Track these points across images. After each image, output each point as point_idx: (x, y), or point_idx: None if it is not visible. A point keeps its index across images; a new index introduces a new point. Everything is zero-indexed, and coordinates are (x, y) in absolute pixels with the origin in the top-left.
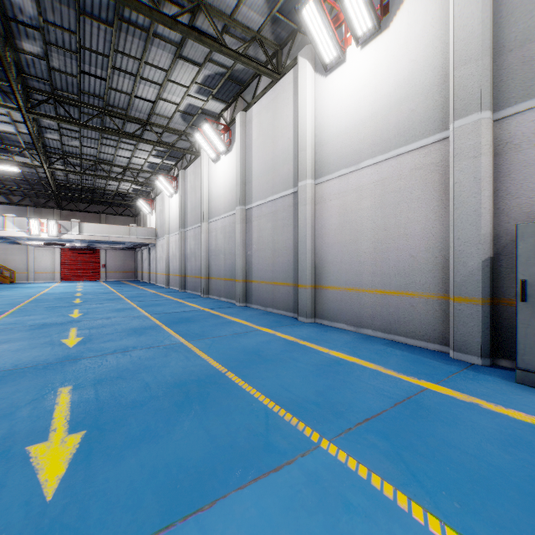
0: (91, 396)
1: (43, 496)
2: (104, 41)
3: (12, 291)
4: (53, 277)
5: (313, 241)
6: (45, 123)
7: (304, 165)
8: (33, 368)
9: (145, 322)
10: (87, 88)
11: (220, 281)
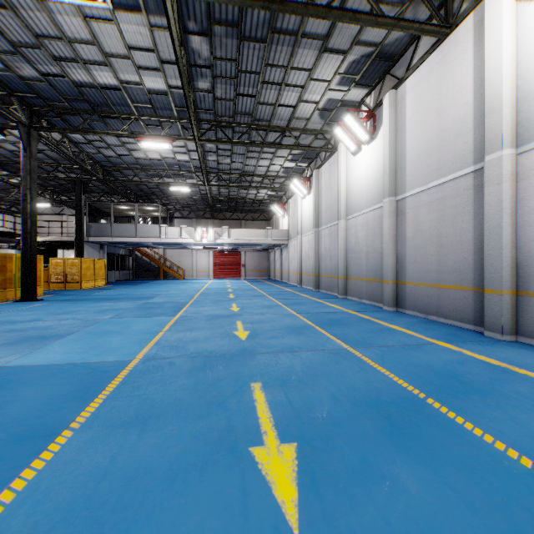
0: (283, 399)
1: (288, 523)
2: (257, 59)
3: (185, 285)
4: (208, 274)
5: (513, 231)
6: (208, 148)
7: (497, 132)
8: (222, 357)
9: (296, 321)
10: (240, 108)
11: (361, 281)
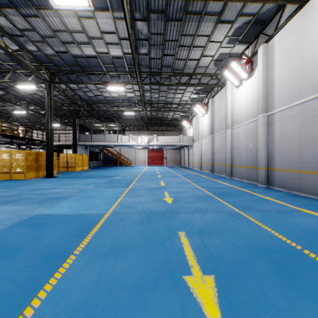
0: (200, 244)
1: None
2: (176, 32)
3: (131, 169)
4: (144, 163)
5: None
6: (145, 88)
7: None
8: (158, 214)
9: (201, 192)
10: (165, 63)
11: (242, 168)
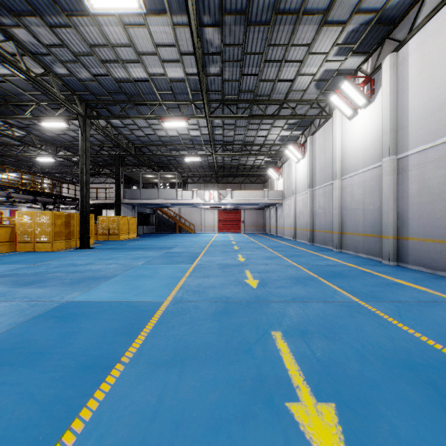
0: (307, 351)
1: None
2: (261, 41)
3: (196, 238)
4: (213, 229)
5: None
6: (215, 123)
7: None
8: (239, 303)
9: (299, 272)
10: (244, 87)
11: (357, 236)
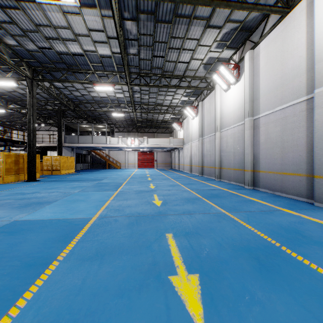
0: (187, 244)
1: None
2: (166, 34)
3: (121, 172)
4: (134, 166)
5: None
6: (135, 89)
7: (322, 74)
8: (146, 216)
9: (190, 194)
10: (154, 65)
11: (230, 170)
